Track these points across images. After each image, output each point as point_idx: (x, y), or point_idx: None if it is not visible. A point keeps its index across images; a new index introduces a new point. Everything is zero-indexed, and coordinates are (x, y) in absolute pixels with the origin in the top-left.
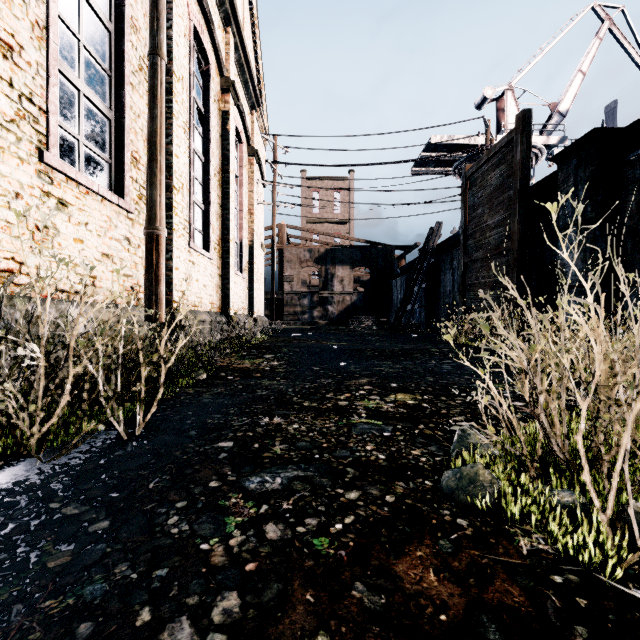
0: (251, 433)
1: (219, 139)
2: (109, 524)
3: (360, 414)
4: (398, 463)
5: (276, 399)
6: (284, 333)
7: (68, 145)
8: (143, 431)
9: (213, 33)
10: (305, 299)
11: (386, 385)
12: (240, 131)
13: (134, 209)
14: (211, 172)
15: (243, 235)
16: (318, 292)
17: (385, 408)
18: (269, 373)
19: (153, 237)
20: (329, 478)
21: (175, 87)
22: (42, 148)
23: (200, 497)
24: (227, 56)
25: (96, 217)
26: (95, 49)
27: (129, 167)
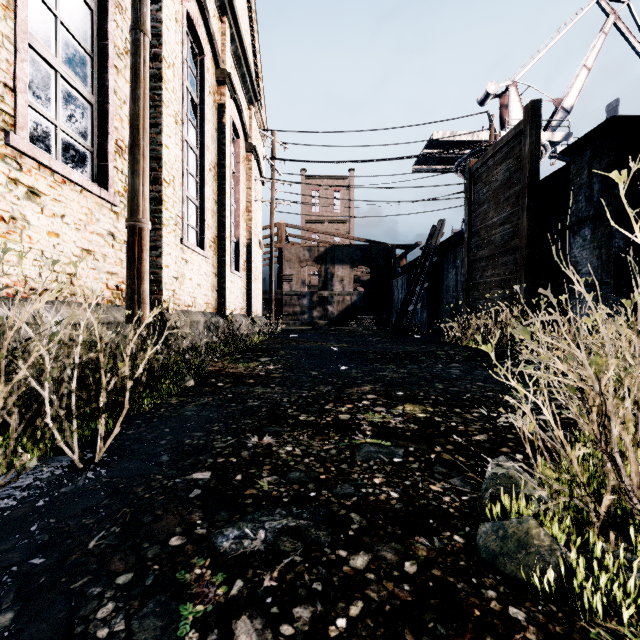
0: (234, 459)
1: (215, 133)
2: (11, 619)
3: (364, 431)
4: (415, 505)
5: (268, 411)
6: (282, 334)
7: (42, 129)
8: (105, 456)
9: (208, 21)
10: (304, 299)
11: (392, 393)
12: (237, 126)
13: (119, 202)
14: (206, 166)
15: (240, 233)
16: (318, 292)
17: (393, 423)
18: (263, 379)
19: (135, 230)
20: (328, 531)
21: (165, 73)
22: (8, 130)
23: (153, 565)
24: (223, 47)
25: (74, 209)
26: (75, 27)
27: (113, 156)
